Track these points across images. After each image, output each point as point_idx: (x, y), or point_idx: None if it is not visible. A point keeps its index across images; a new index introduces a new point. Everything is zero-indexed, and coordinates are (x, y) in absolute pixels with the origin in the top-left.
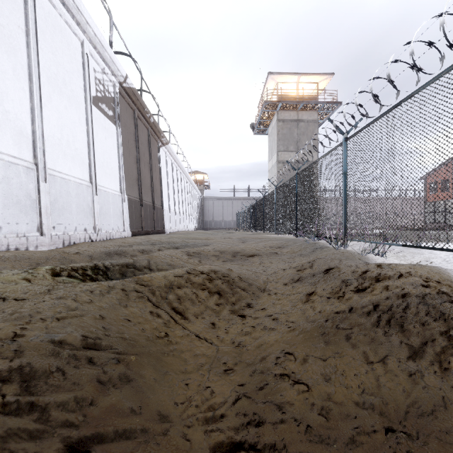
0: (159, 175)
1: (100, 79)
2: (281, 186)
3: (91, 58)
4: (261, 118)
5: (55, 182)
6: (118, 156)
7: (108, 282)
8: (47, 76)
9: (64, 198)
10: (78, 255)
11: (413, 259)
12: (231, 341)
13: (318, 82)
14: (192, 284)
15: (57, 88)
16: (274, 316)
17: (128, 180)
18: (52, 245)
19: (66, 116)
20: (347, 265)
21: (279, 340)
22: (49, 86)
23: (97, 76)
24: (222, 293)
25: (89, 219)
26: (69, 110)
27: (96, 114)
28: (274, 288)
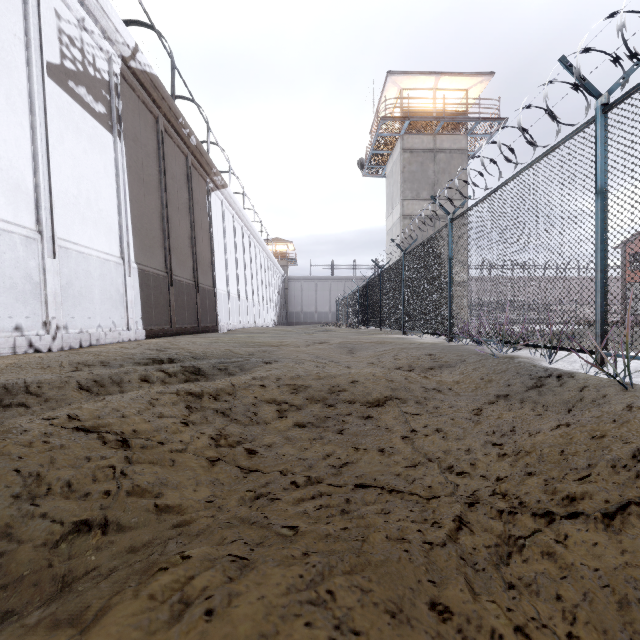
0: (209, 237)
1: (74, 38)
2: (415, 249)
3: None
4: (375, 148)
5: None
6: (117, 191)
7: None
8: None
9: None
10: None
11: None
12: None
13: (468, 88)
14: None
15: None
16: None
17: (141, 238)
18: None
19: None
20: None
21: None
22: None
23: (64, 29)
24: None
25: (31, 305)
26: None
27: (60, 100)
28: None
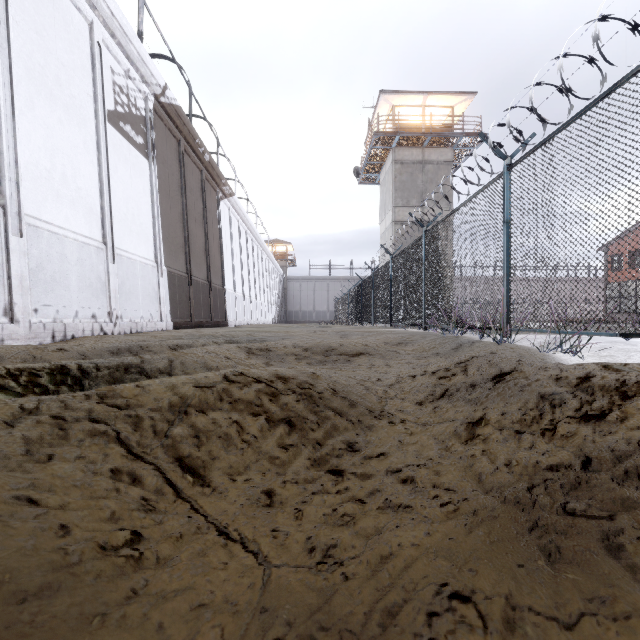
0: (219, 241)
1: (123, 86)
2: (400, 254)
3: (107, 51)
4: (369, 159)
5: (39, 237)
6: (152, 207)
7: (29, 399)
8: (27, 68)
9: (55, 264)
10: (60, 352)
11: (631, 360)
12: (307, 546)
13: (453, 105)
14: (233, 404)
15: (45, 88)
16: (407, 473)
17: (168, 245)
18: (31, 338)
19: (62, 135)
20: (539, 367)
21: (427, 544)
22: (29, 84)
23: (117, 81)
24: (296, 422)
25: (101, 299)
26: (66, 126)
27: (115, 138)
28: (399, 411)
